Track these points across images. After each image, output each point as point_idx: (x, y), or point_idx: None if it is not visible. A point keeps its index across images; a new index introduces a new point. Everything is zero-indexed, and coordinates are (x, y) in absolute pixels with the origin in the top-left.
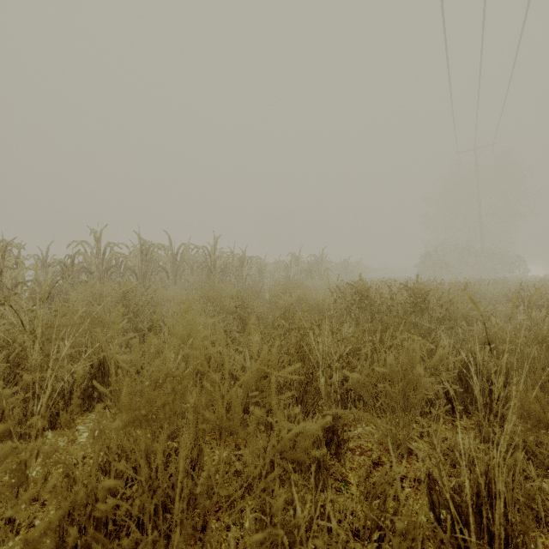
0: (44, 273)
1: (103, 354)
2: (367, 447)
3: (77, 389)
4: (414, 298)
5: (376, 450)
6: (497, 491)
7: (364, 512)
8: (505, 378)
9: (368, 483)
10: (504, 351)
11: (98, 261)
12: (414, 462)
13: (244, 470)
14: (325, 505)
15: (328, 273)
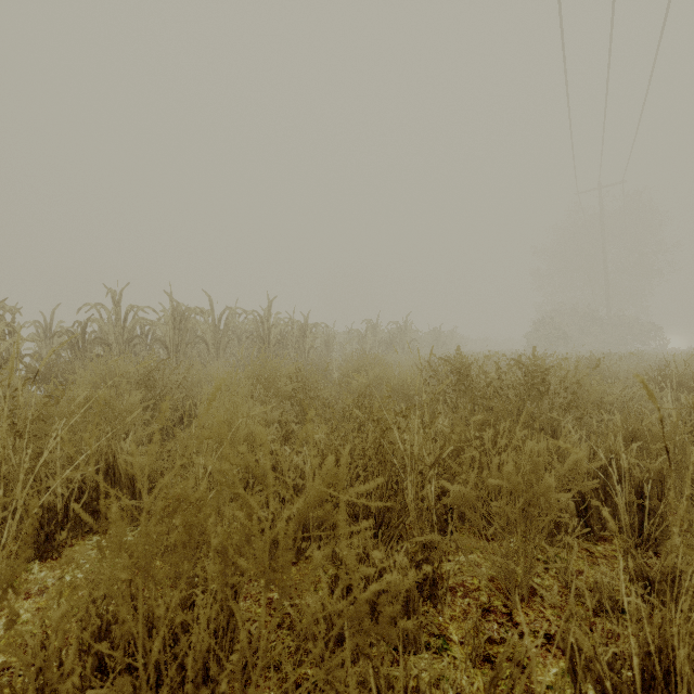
0: (47, 345)
1: (72, 473)
2: (473, 585)
3: (27, 530)
4: (530, 378)
5: (485, 590)
6: (677, 671)
7: (472, 686)
8: (660, 488)
9: (477, 643)
10: (659, 451)
11: (116, 329)
12: (539, 608)
13: (303, 620)
14: (418, 683)
15: (413, 345)
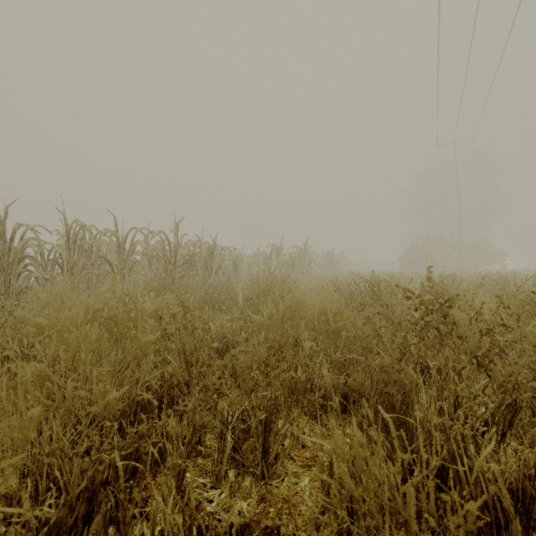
0: None
1: None
2: None
3: None
4: None
5: None
6: None
7: None
8: None
9: None
10: None
11: None
12: None
13: None
14: None
15: (311, 266)
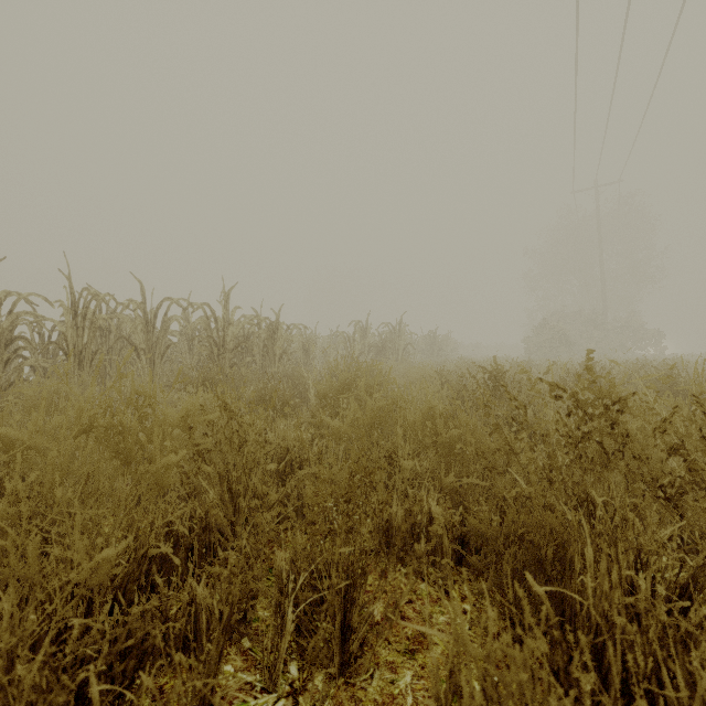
0: None
1: None
2: None
3: None
4: None
5: None
6: None
7: None
8: None
9: None
10: None
11: None
12: None
13: None
14: None
15: (408, 351)
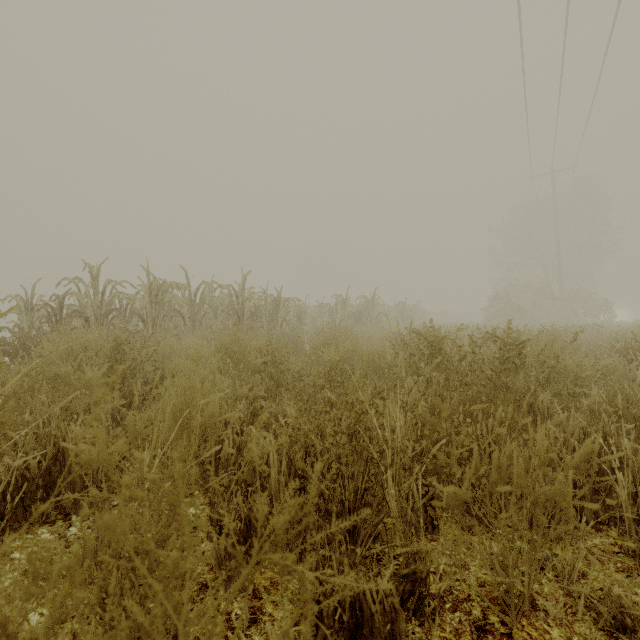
0: (28, 318)
1: None
2: (462, 592)
3: None
4: (505, 351)
5: (476, 600)
6: None
7: None
8: None
9: None
10: None
11: (94, 303)
12: (543, 626)
13: None
14: None
15: (380, 318)
